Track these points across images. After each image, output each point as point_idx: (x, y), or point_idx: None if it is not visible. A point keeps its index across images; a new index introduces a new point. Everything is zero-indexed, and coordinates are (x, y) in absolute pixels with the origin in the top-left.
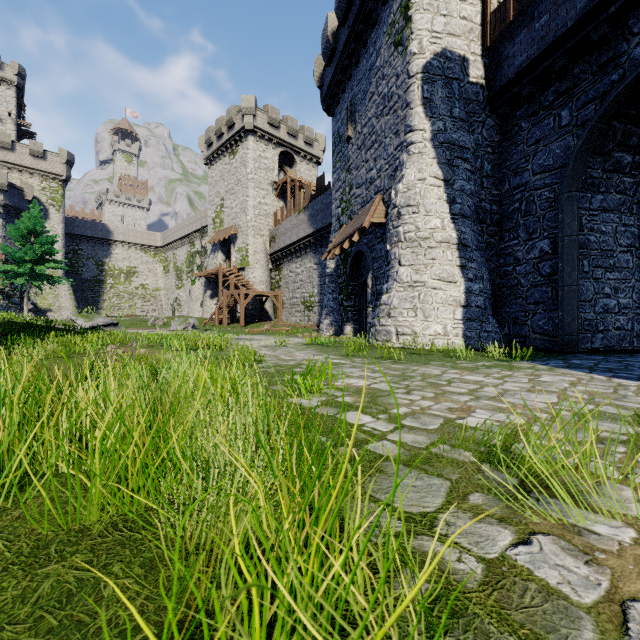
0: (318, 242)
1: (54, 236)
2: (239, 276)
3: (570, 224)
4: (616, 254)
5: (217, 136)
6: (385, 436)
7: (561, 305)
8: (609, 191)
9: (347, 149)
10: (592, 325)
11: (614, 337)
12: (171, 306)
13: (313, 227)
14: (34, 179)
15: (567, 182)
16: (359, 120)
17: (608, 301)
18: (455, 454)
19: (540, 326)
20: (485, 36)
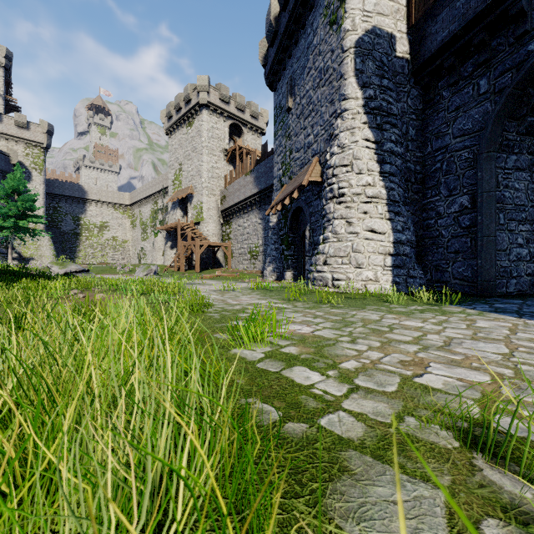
0: (262, 200)
1: (35, 195)
2: (195, 229)
3: (488, 181)
4: (528, 208)
5: (176, 110)
6: (340, 403)
7: (480, 254)
8: (522, 152)
9: (287, 118)
10: (507, 272)
11: (526, 282)
12: (137, 255)
13: (258, 187)
14: (19, 146)
15: (486, 143)
16: (298, 93)
17: (521, 250)
18: (431, 434)
19: (460, 272)
20: (410, 16)
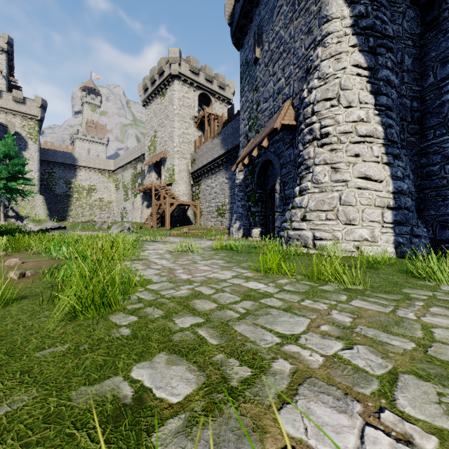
0: (229, 161)
1: (24, 159)
2: (167, 190)
3: None
4: None
5: (151, 82)
6: None
7: None
8: None
9: (254, 71)
10: None
11: None
12: (120, 214)
13: (225, 148)
14: (16, 119)
15: None
16: (266, 39)
17: None
18: None
19: None
20: None
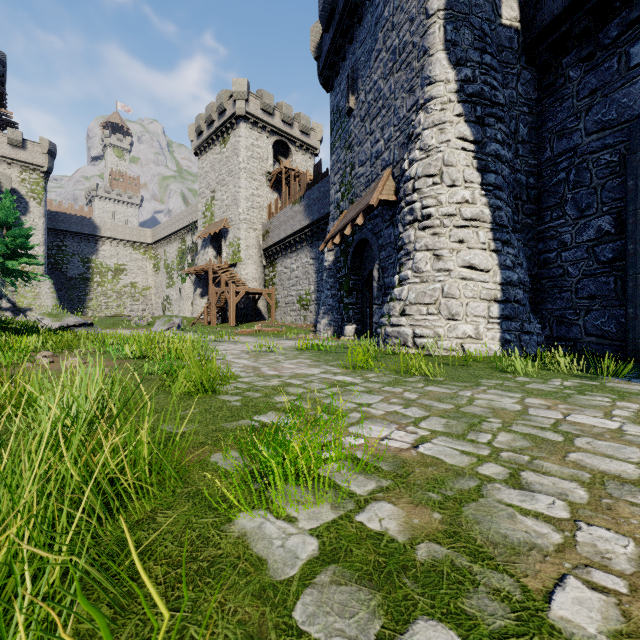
0: (315, 235)
1: (29, 229)
2: (230, 273)
3: None
4: None
5: (207, 124)
6: None
7: (632, 299)
8: None
9: (348, 124)
10: None
11: None
12: (161, 305)
13: (309, 218)
14: (13, 170)
15: None
16: (362, 87)
17: None
18: None
19: (597, 326)
20: None
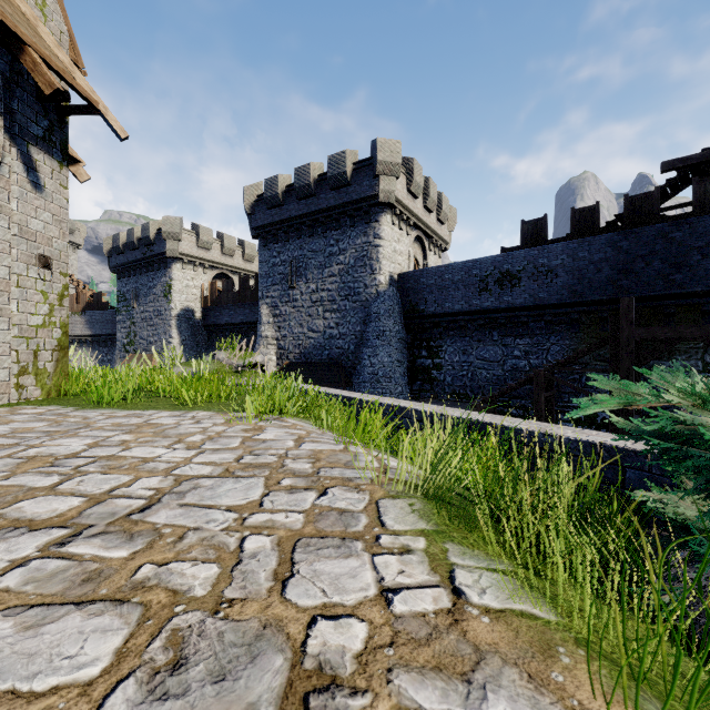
0: (96, 341)
1: None
2: None
3: None
4: None
5: None
6: None
7: None
8: None
9: (133, 311)
10: None
11: None
12: None
13: (92, 331)
14: None
15: None
16: (142, 305)
17: None
18: None
19: None
20: (202, 303)
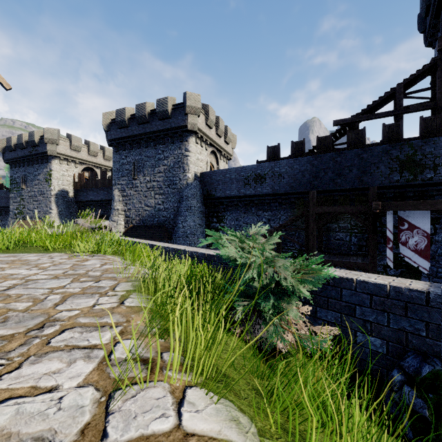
0: None
1: None
2: None
3: None
4: None
5: None
6: None
7: None
8: None
9: (22, 191)
10: None
11: None
12: None
13: None
14: None
15: None
16: (29, 187)
17: None
18: None
19: None
20: (74, 186)
